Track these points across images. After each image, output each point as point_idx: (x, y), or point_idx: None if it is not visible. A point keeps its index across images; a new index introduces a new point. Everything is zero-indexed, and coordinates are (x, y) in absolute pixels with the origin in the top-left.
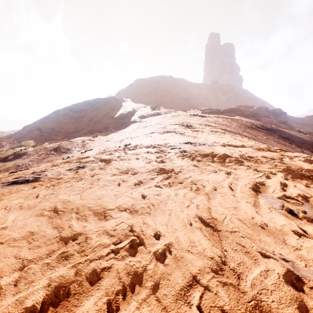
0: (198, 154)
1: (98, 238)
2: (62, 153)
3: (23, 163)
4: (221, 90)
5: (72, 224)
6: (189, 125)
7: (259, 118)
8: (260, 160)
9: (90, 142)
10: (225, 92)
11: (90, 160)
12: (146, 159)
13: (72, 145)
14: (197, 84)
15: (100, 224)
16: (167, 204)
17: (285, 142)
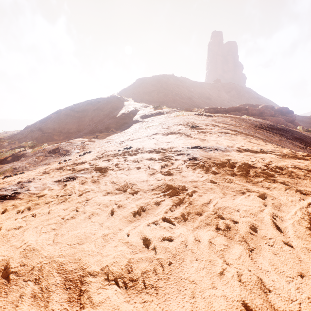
0: (212, 163)
1: None
2: (60, 155)
3: (20, 165)
4: (224, 89)
5: None
6: (195, 126)
7: (266, 117)
8: (295, 173)
9: (90, 143)
10: (228, 91)
11: (85, 167)
12: (149, 169)
13: (71, 146)
14: (200, 83)
15: None
16: (184, 262)
17: (300, 144)
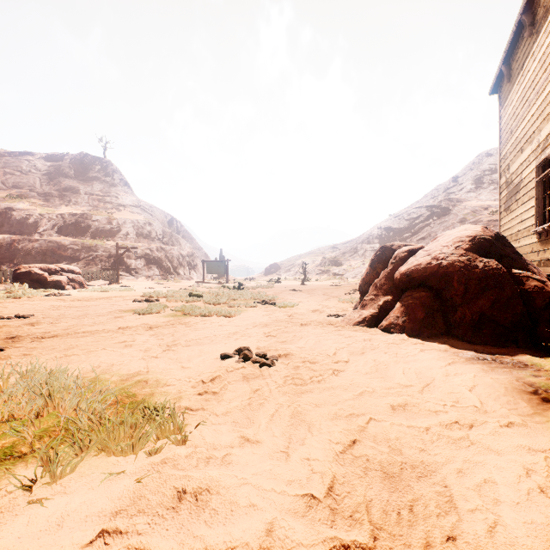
0: None
1: None
2: None
3: None
4: None
5: None
6: None
7: None
8: None
9: None
10: None
11: None
12: None
13: None
14: None
15: None
16: None
17: None
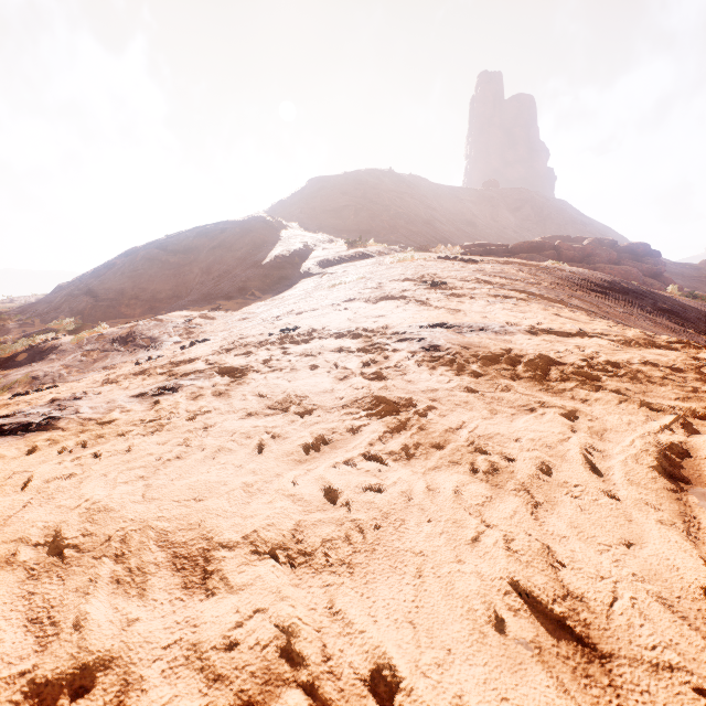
0: (472, 356)
1: (165, 692)
2: (138, 349)
3: (47, 371)
4: (506, 203)
5: (86, 616)
6: (438, 283)
7: (599, 264)
8: (645, 374)
9: (205, 321)
10: (515, 207)
11: (197, 368)
12: (336, 369)
13: (163, 328)
14: (452, 188)
15: (187, 609)
16: (405, 525)
17: (670, 322)
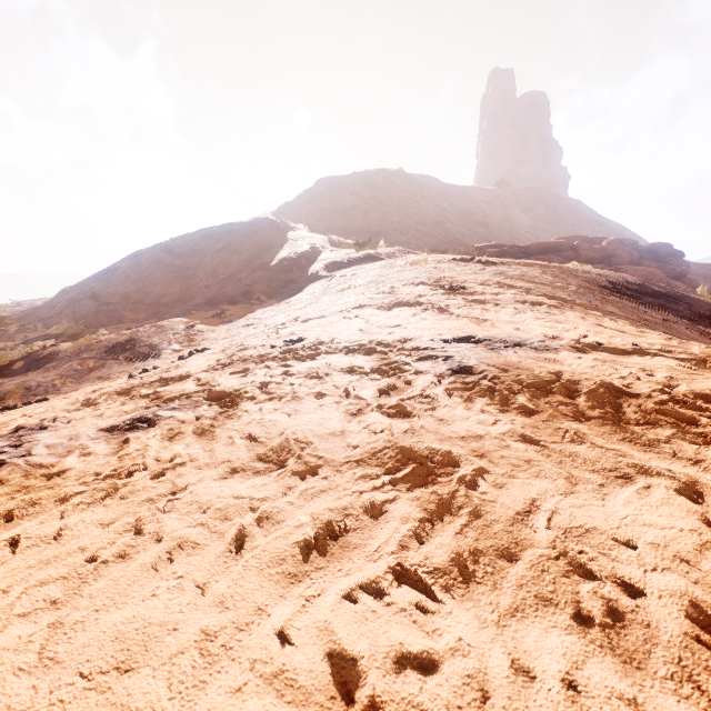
0: (515, 383)
1: None
2: (136, 357)
3: (40, 381)
4: (518, 202)
5: None
6: (457, 287)
7: (621, 266)
8: None
9: (207, 327)
10: (528, 207)
11: (185, 390)
12: (347, 398)
13: (163, 335)
14: (463, 188)
15: None
16: None
17: None
